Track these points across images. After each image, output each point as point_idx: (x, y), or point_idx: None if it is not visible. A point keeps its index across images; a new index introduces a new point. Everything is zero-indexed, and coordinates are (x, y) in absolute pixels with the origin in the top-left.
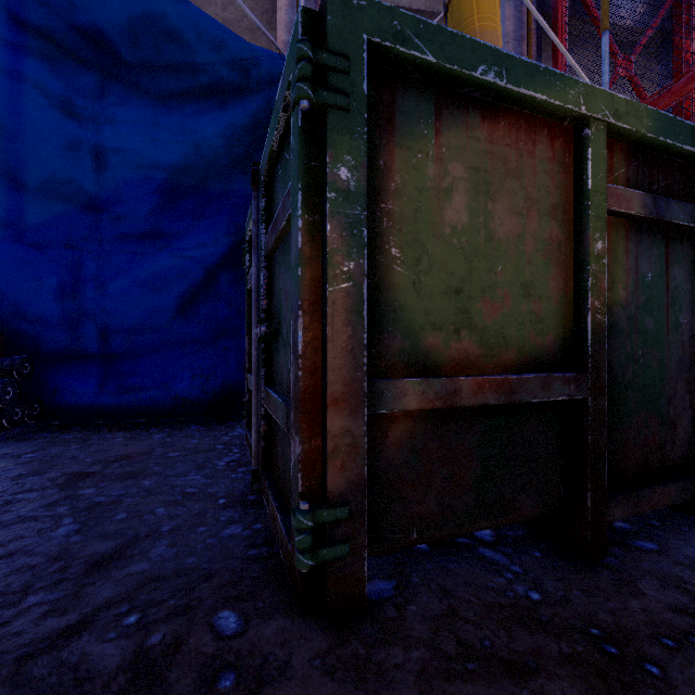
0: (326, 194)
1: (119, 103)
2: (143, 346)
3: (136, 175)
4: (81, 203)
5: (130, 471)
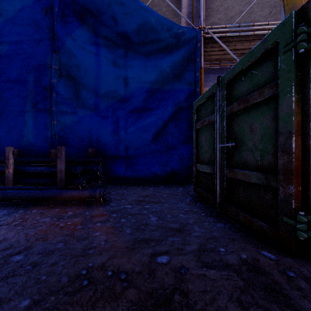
0: (309, 86)
1: (131, 59)
2: (139, 153)
3: (138, 86)
4: (118, 99)
5: (155, 201)
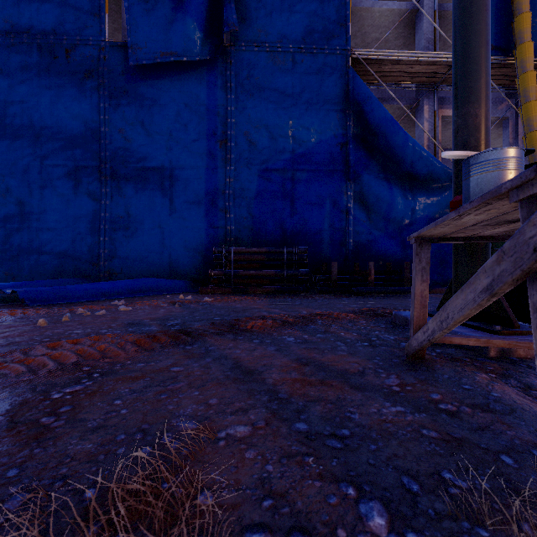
0: None
1: (416, 193)
2: None
3: (423, 215)
4: (405, 223)
5: None
